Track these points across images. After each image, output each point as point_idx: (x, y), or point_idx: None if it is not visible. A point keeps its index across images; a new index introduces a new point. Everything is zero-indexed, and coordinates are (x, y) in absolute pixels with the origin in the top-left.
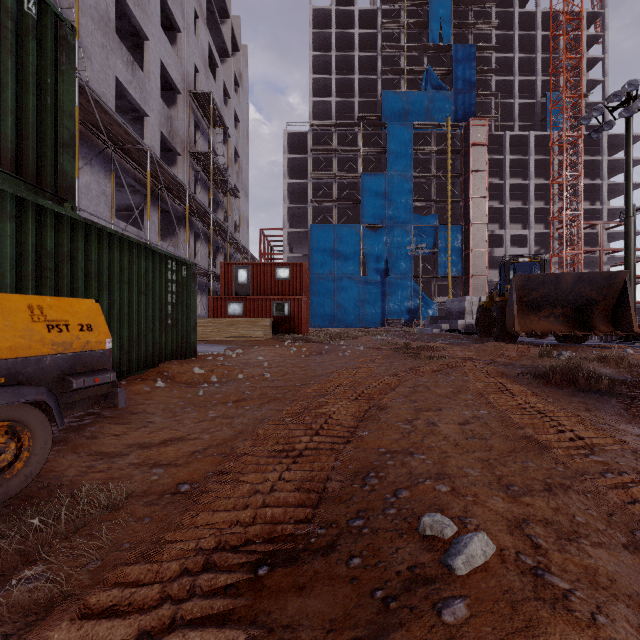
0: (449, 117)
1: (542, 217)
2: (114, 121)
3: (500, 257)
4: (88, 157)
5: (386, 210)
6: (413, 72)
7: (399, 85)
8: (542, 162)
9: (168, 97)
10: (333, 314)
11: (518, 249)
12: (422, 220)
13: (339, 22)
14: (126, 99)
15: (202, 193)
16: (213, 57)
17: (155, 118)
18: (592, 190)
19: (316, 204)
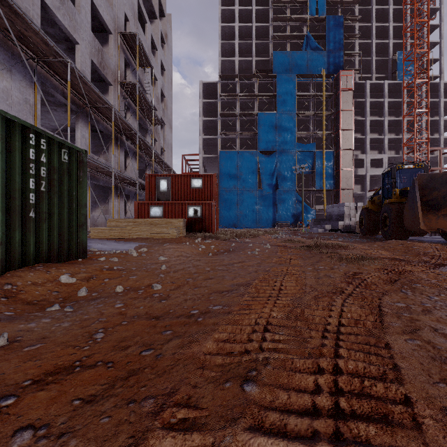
0: (324, 69)
1: (393, 145)
2: (28, 26)
3: (362, 175)
4: (7, 64)
5: (276, 140)
6: (296, 37)
7: (286, 47)
8: (394, 104)
9: (102, 37)
10: (236, 218)
11: (376, 169)
12: (303, 147)
13: (241, 2)
14: (58, 27)
15: (132, 119)
16: (142, 14)
17: (85, 47)
18: (431, 125)
19: (224, 136)
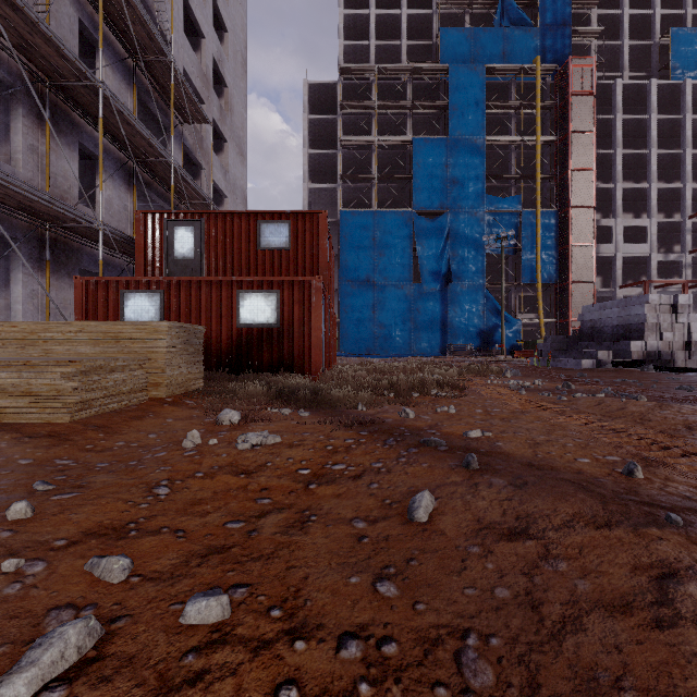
0: (538, 56)
1: (661, 204)
2: None
3: (606, 258)
4: None
5: (448, 190)
6: (482, 3)
7: (464, 19)
8: (665, 124)
9: None
10: (372, 337)
11: (634, 246)
12: (499, 204)
13: None
14: None
15: (114, 81)
16: None
17: None
18: None
19: (348, 181)
